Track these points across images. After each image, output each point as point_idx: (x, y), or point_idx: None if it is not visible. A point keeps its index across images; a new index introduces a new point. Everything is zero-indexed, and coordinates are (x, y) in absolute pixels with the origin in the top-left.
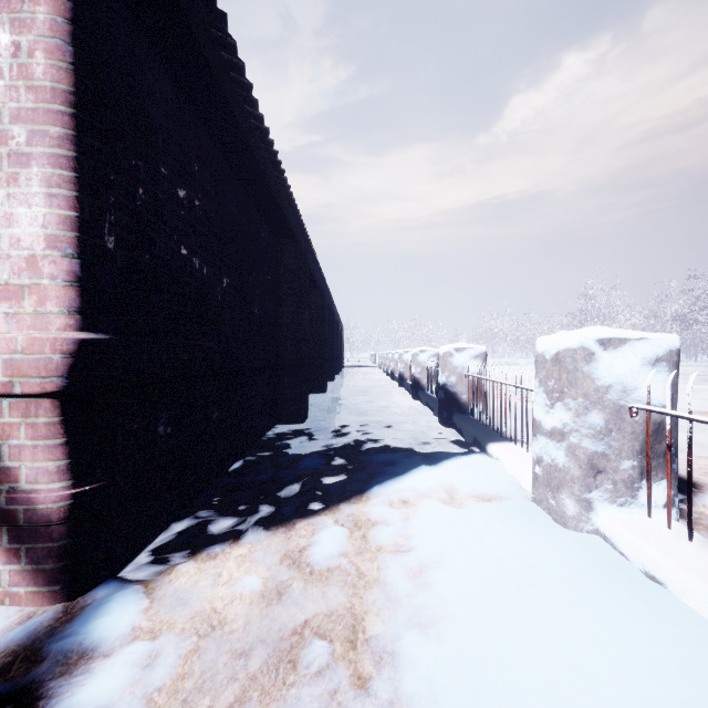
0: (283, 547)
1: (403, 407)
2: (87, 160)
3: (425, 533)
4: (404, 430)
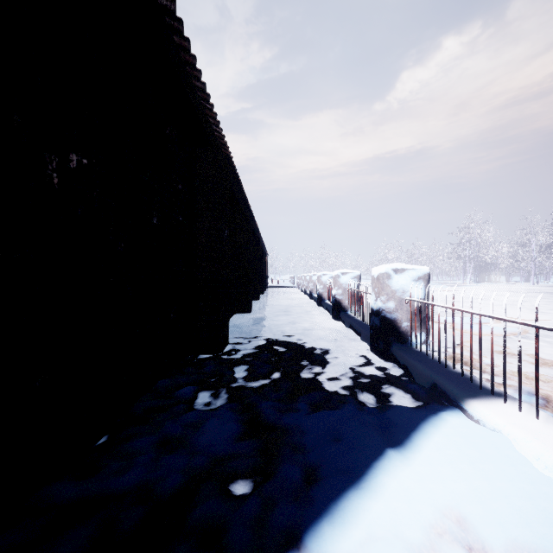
0: None
1: (326, 329)
2: None
3: None
4: (335, 364)
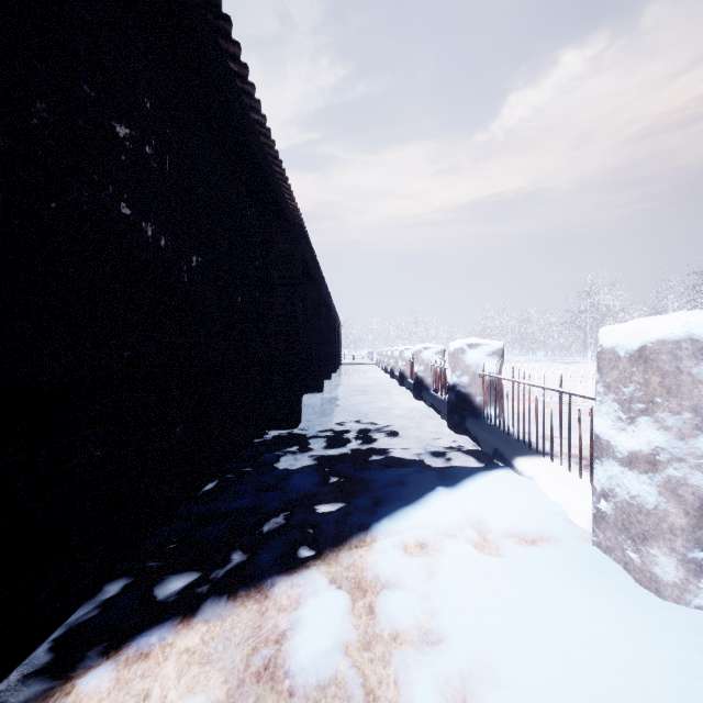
0: (254, 631)
1: (406, 409)
2: None
3: (460, 608)
4: (410, 437)
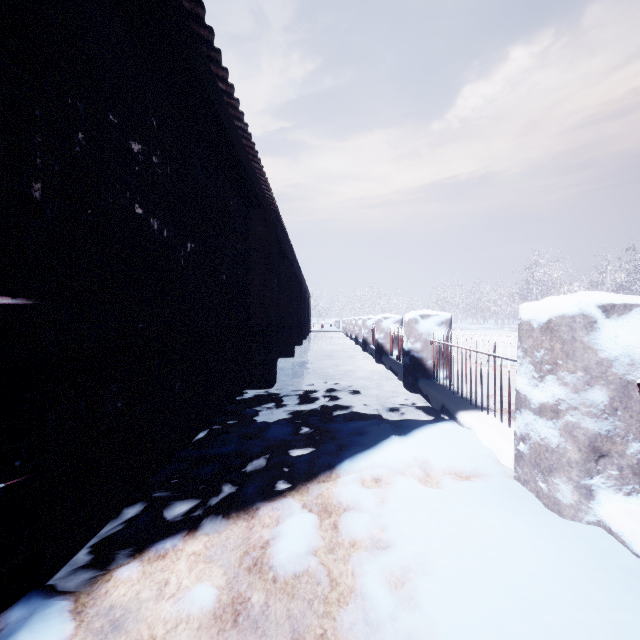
0: (244, 540)
1: (368, 371)
2: (2, 88)
3: (404, 524)
4: (370, 396)
